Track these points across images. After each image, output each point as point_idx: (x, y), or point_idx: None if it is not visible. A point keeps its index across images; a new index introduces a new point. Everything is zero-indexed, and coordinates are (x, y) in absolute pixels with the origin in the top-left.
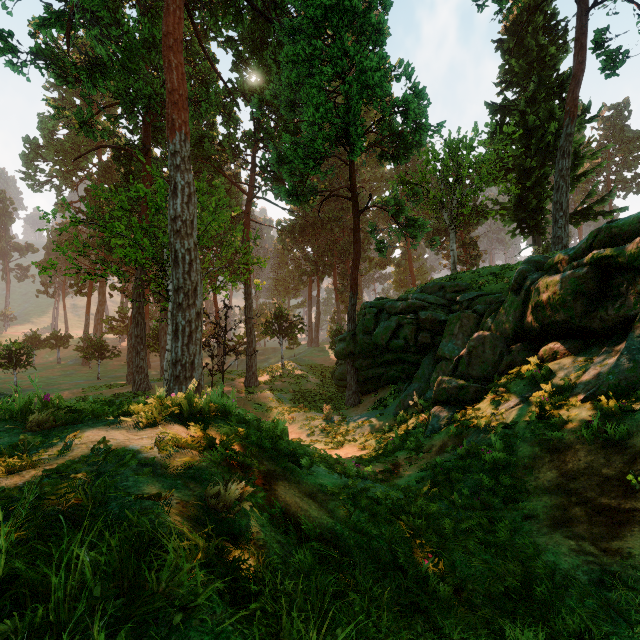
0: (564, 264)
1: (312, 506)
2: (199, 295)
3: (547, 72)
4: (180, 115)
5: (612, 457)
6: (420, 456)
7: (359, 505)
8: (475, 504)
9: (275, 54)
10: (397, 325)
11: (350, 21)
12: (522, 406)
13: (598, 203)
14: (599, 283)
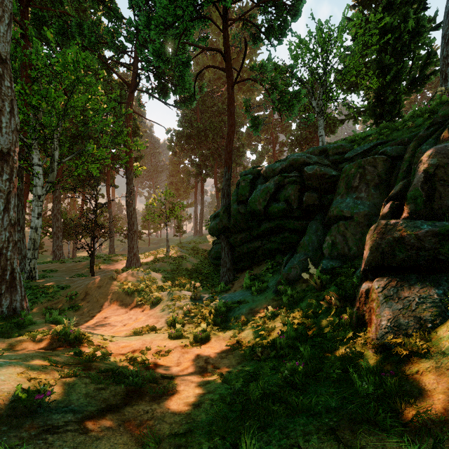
0: None
1: None
2: (5, 129)
3: None
4: None
5: None
6: None
7: None
8: None
9: None
10: (277, 186)
11: None
12: None
13: None
14: None
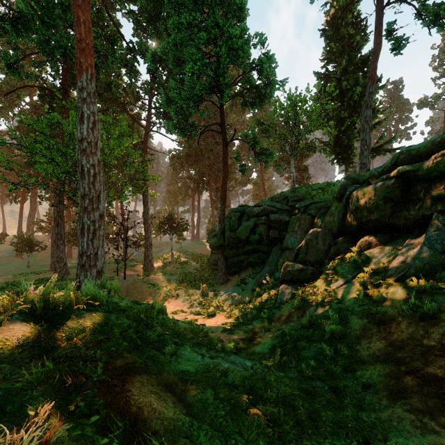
0: (374, 178)
1: (169, 403)
2: (102, 201)
3: (354, 53)
4: (87, 59)
5: (430, 329)
6: (272, 325)
7: (218, 395)
8: (321, 374)
9: (166, 25)
10: (254, 224)
11: (220, 1)
12: (349, 285)
13: (386, 143)
14: (403, 191)
